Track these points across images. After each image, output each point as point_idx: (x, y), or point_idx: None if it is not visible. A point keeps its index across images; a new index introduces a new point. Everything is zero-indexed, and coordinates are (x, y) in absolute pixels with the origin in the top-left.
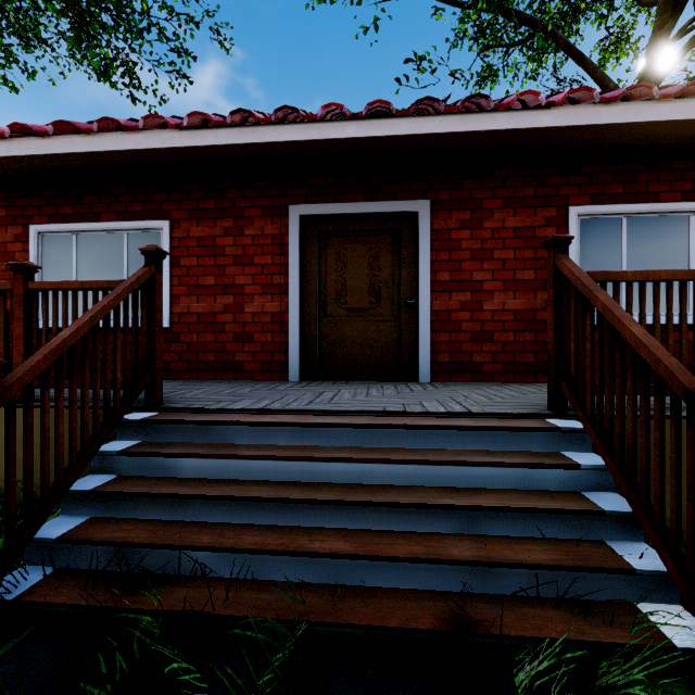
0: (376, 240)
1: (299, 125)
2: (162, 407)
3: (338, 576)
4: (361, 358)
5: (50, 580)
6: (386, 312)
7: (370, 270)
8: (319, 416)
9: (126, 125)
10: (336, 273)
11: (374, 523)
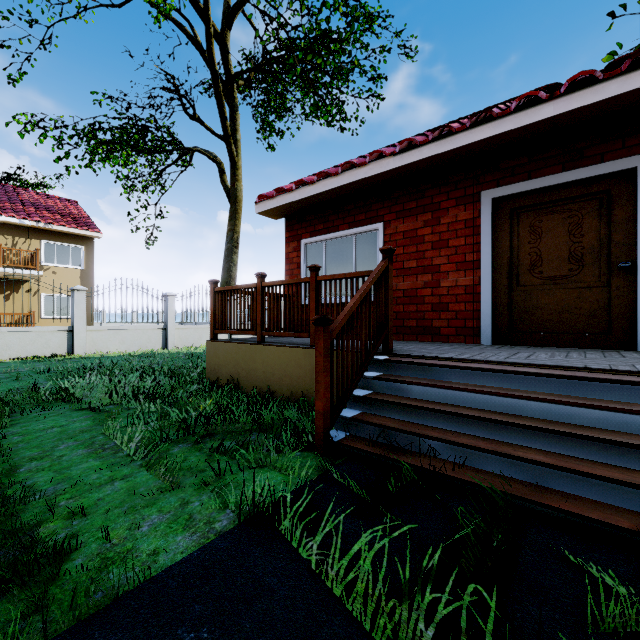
0: (577, 207)
1: (492, 123)
2: (393, 353)
3: (538, 478)
4: (558, 325)
5: (349, 438)
6: (590, 278)
7: (570, 238)
8: (517, 367)
9: (358, 163)
10: (529, 245)
11: (572, 451)
